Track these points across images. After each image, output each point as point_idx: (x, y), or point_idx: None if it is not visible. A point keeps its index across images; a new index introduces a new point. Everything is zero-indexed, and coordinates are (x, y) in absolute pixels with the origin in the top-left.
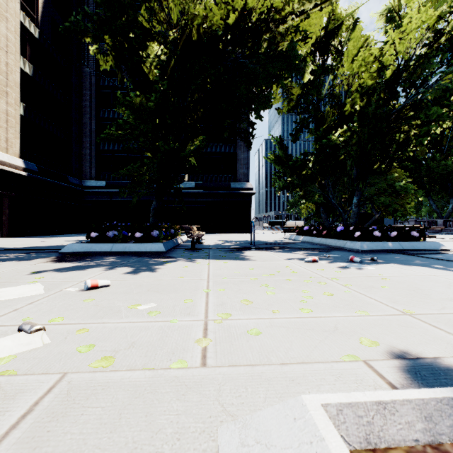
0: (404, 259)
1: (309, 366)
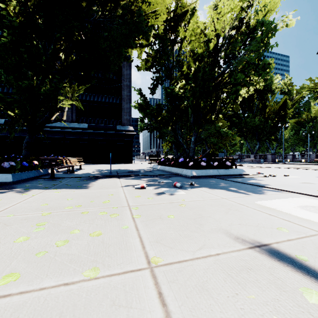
0: (215, 183)
1: None
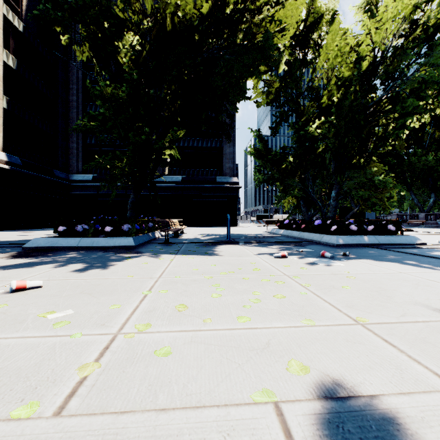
0: (378, 254)
1: (197, 413)
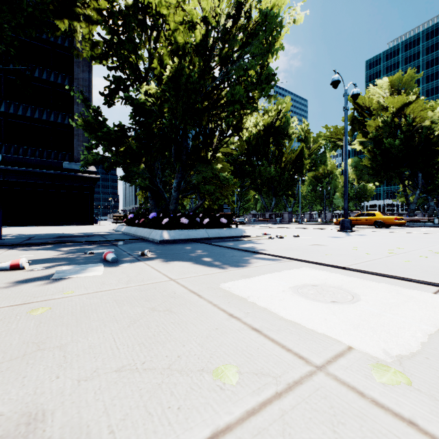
0: (192, 250)
1: None
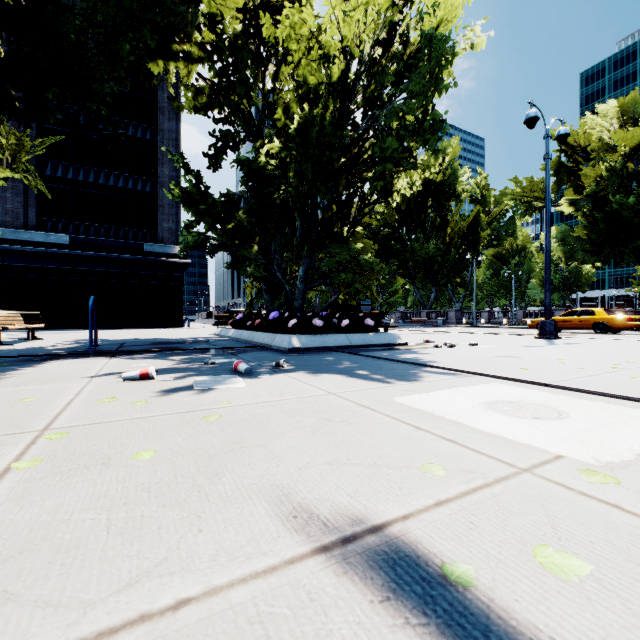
0: (335, 361)
1: None
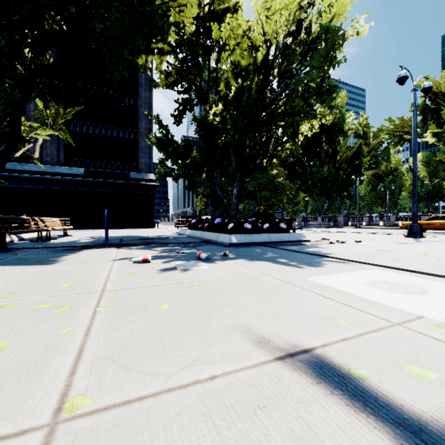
0: (261, 252)
1: None
